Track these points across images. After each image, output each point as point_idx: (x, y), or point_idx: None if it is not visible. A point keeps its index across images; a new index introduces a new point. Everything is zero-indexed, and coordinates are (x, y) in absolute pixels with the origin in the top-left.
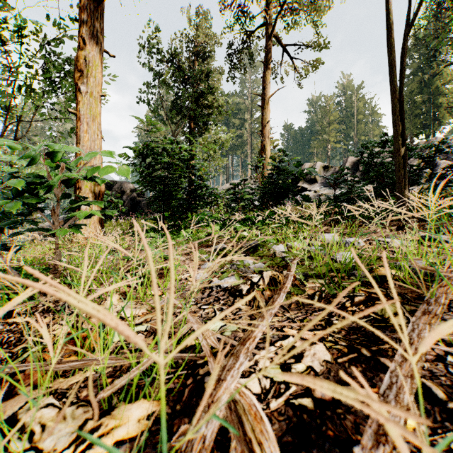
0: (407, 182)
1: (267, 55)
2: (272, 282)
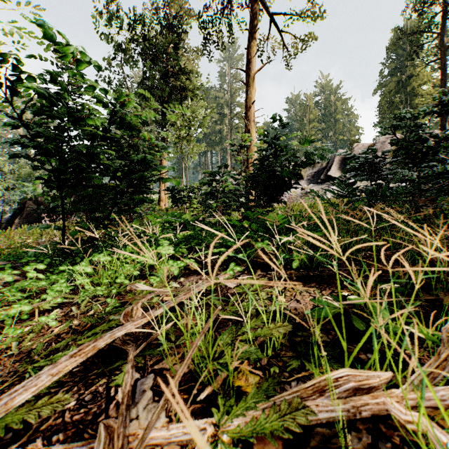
0: None
1: (252, 22)
2: None
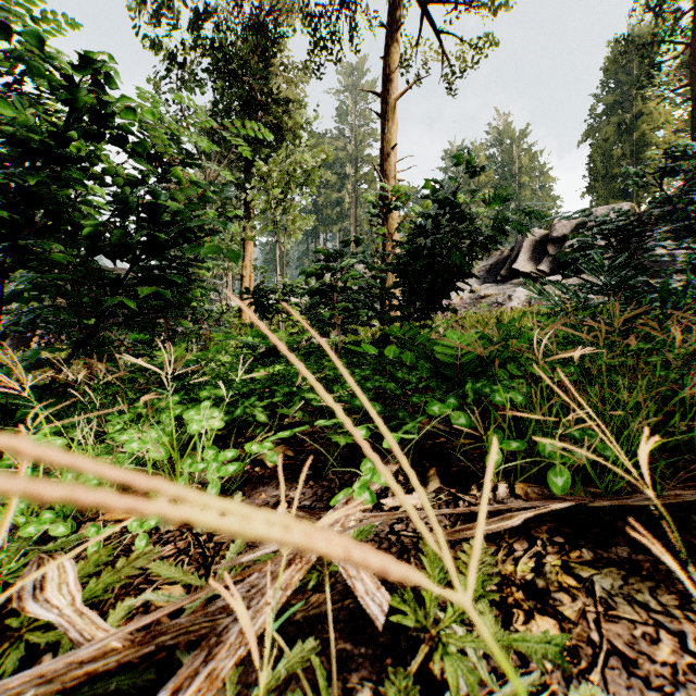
0: None
1: (391, 13)
2: None
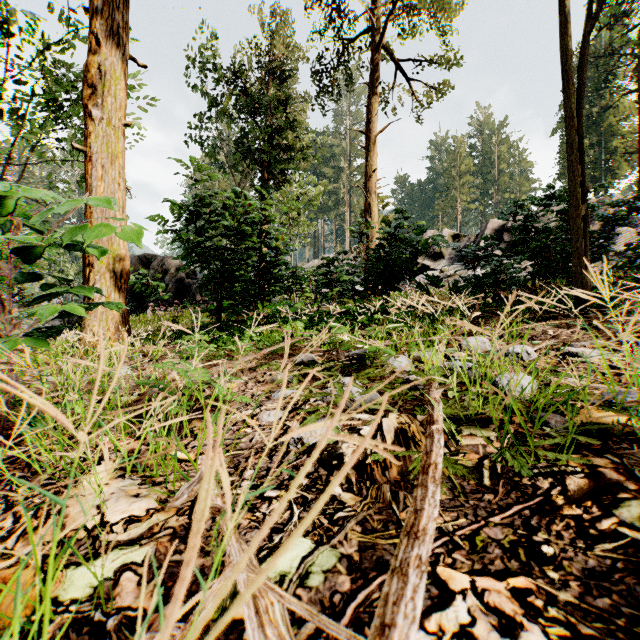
0: (588, 257)
1: (373, 74)
2: (399, 441)
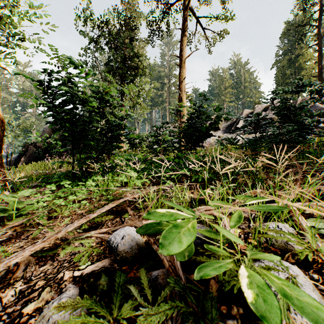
0: None
1: (183, 23)
2: None
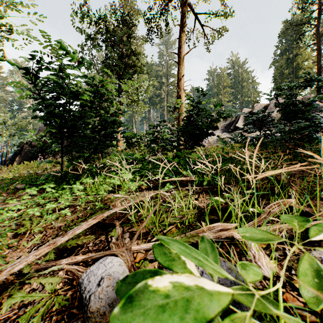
0: None
1: (182, 19)
2: None
